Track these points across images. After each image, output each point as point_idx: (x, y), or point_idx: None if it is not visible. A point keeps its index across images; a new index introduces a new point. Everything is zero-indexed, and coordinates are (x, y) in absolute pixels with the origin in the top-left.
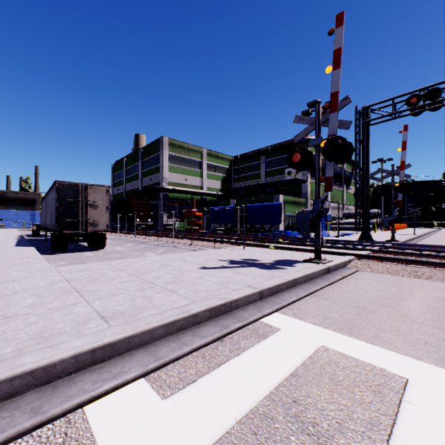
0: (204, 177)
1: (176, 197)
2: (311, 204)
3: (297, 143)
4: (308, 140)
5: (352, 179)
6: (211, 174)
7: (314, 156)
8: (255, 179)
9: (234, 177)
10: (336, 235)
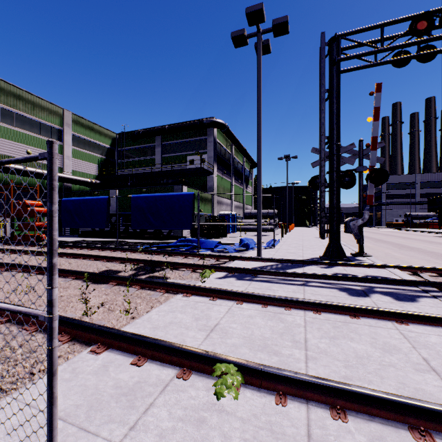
0: (67, 154)
1: (5, 181)
2: (217, 201)
3: (202, 125)
4: (215, 122)
5: (250, 179)
6: (79, 151)
7: (220, 146)
8: (148, 166)
9: (119, 162)
10: (255, 240)
